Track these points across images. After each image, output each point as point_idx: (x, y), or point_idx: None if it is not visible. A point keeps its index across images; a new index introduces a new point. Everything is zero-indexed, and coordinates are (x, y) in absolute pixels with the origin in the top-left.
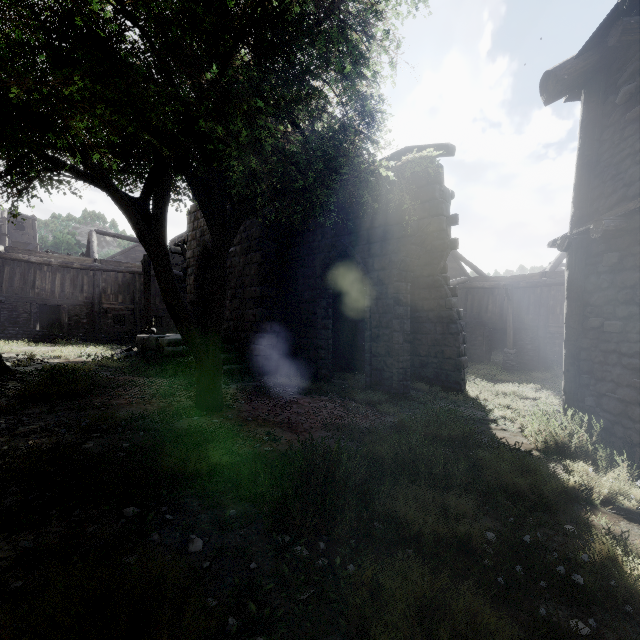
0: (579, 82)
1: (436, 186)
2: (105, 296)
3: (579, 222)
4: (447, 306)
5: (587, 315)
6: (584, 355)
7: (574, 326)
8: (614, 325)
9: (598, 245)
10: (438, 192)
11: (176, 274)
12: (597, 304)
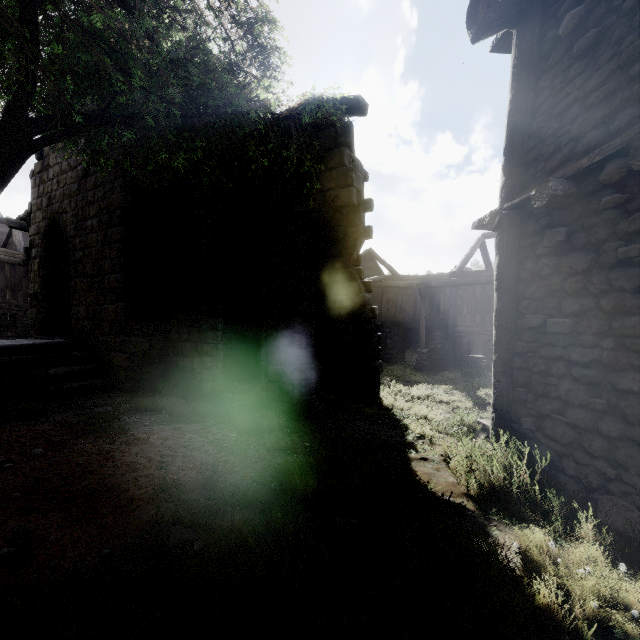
0: (513, 12)
1: (345, 149)
2: None
3: (511, 194)
4: (361, 303)
5: (522, 311)
6: (519, 362)
7: (506, 325)
8: (561, 323)
9: (536, 221)
10: (347, 157)
11: None
12: (536, 296)
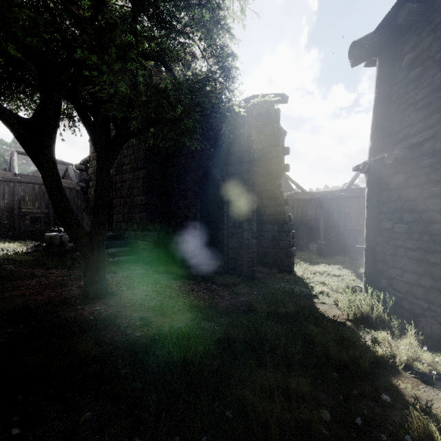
0: (376, 51)
1: (275, 124)
2: (24, 202)
3: (375, 152)
4: (282, 212)
5: (381, 219)
6: (379, 248)
7: (372, 227)
8: (402, 227)
9: (389, 169)
10: (276, 129)
11: (83, 186)
12: (388, 212)
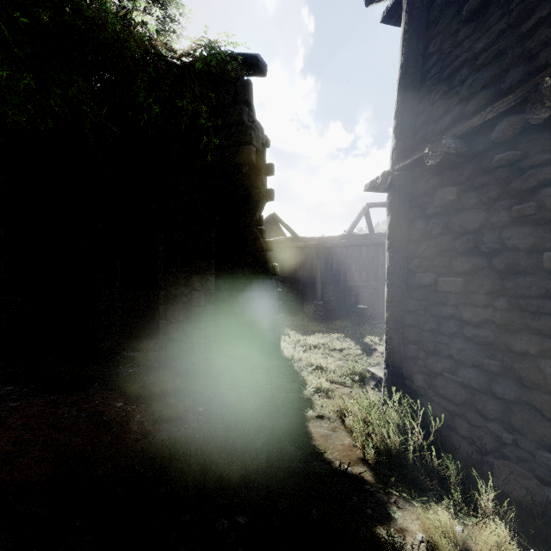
0: None
1: (244, 107)
2: None
3: (402, 155)
4: (263, 260)
5: (413, 269)
6: (410, 320)
7: (398, 283)
8: (453, 282)
9: (426, 181)
10: (247, 116)
11: None
12: (426, 255)
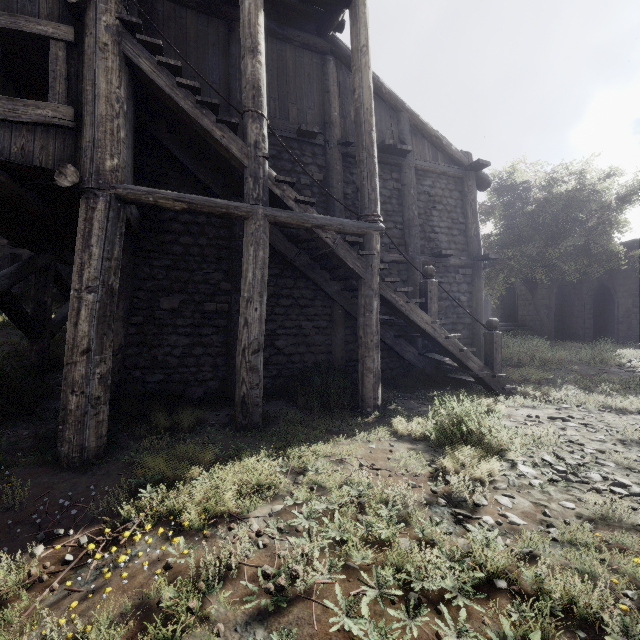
0: None
1: None
2: None
3: None
4: None
5: None
6: None
7: None
8: None
9: None
10: None
11: None
12: None
